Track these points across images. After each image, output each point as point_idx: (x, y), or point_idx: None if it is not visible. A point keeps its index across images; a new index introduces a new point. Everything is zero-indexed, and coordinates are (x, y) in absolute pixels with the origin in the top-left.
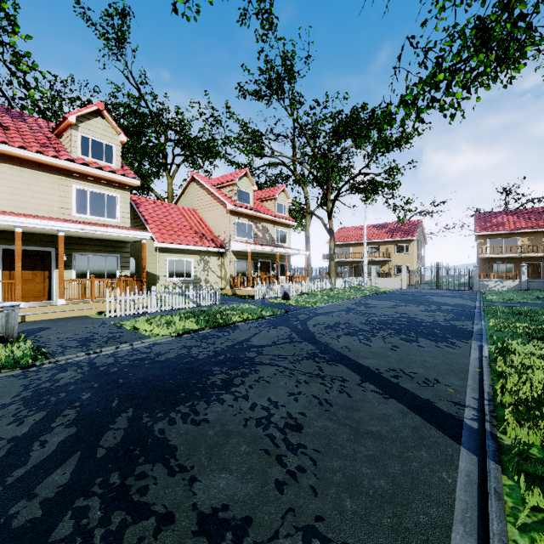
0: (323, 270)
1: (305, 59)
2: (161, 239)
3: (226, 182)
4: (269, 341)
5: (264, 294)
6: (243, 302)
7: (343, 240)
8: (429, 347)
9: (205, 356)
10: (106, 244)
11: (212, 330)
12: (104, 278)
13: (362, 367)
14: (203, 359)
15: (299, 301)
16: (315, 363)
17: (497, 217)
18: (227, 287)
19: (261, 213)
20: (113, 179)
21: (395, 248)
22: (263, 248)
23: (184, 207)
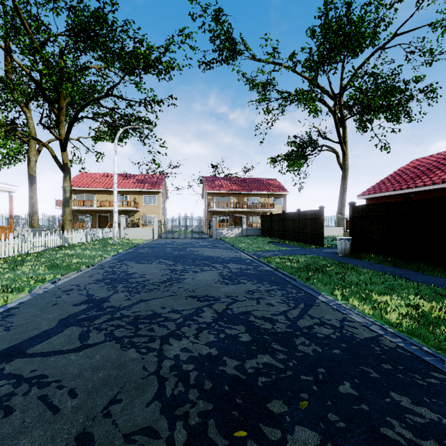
0: (54, 219)
1: None
2: None
3: None
4: None
5: None
6: None
7: (86, 186)
8: None
9: None
10: None
11: None
12: None
13: None
14: None
15: None
16: None
17: (218, 180)
18: None
19: None
20: None
21: (143, 199)
22: None
23: None
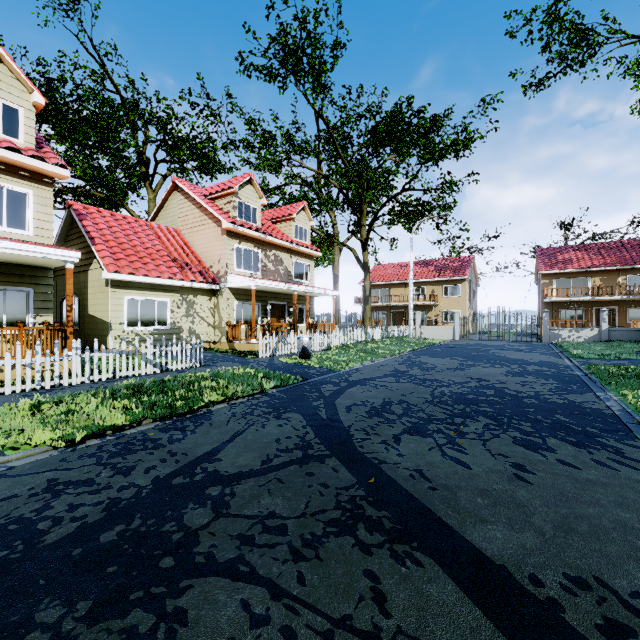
0: (355, 317)
1: (333, 45)
2: (113, 267)
3: (221, 190)
4: (258, 457)
5: (274, 350)
6: (240, 362)
7: (380, 280)
8: (587, 466)
9: (68, 531)
10: (5, 270)
11: (156, 424)
12: (0, 326)
13: (490, 571)
14: (53, 546)
15: (324, 360)
16: (360, 554)
17: (563, 252)
18: (222, 340)
19: (272, 237)
20: (18, 164)
21: (443, 290)
22: (275, 285)
23: (160, 226)
